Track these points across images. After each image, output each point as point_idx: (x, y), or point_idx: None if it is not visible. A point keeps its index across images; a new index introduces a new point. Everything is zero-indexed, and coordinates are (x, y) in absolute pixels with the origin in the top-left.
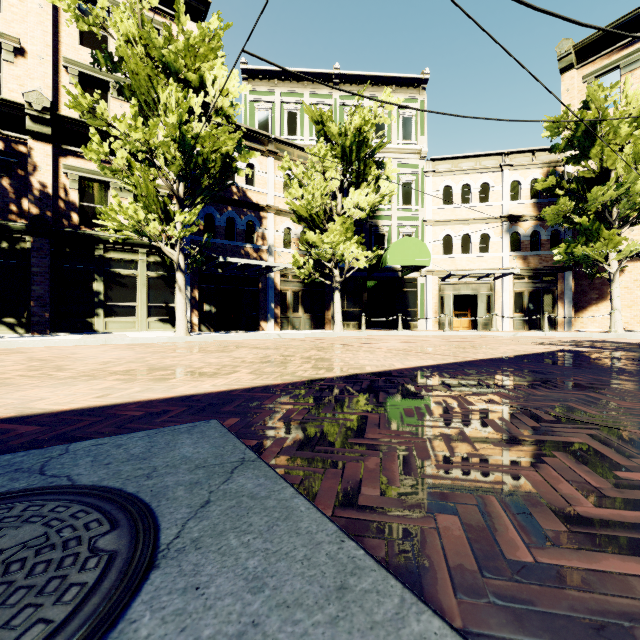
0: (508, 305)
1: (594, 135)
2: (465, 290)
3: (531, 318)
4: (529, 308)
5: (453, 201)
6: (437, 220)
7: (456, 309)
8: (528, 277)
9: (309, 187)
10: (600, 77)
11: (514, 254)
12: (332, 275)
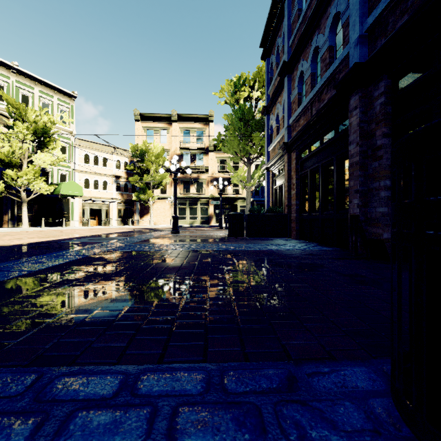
0: (115, 214)
1: (145, 156)
2: (96, 207)
3: (124, 220)
4: (124, 216)
5: (90, 162)
6: (81, 170)
7: (90, 216)
8: (123, 203)
9: (14, 146)
10: (148, 130)
11: (118, 192)
12: (20, 195)
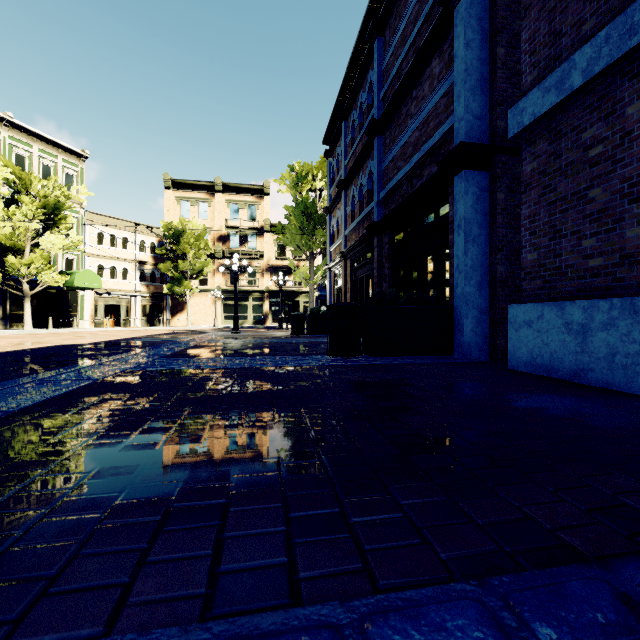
0: (139, 312)
1: (182, 237)
2: (113, 302)
3: (151, 320)
4: (150, 314)
5: (105, 243)
6: (94, 254)
7: (104, 314)
8: (149, 297)
9: (21, 228)
10: (182, 201)
11: (142, 283)
12: (21, 287)
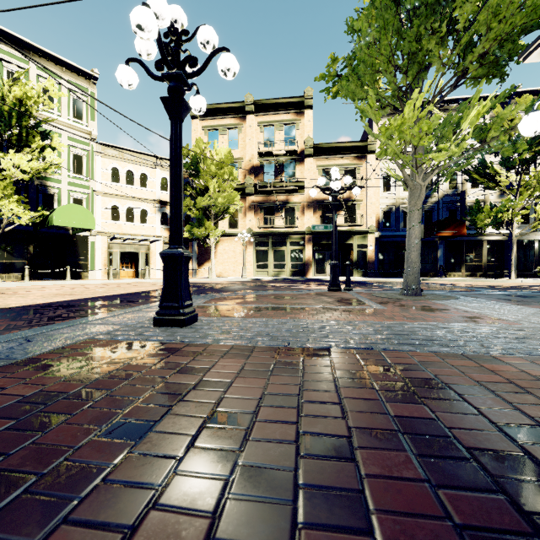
0: (160, 261)
1: (201, 166)
2: (130, 249)
3: None
4: None
5: (120, 180)
6: (106, 192)
7: (123, 263)
8: None
9: None
10: (210, 131)
11: (164, 227)
12: None
